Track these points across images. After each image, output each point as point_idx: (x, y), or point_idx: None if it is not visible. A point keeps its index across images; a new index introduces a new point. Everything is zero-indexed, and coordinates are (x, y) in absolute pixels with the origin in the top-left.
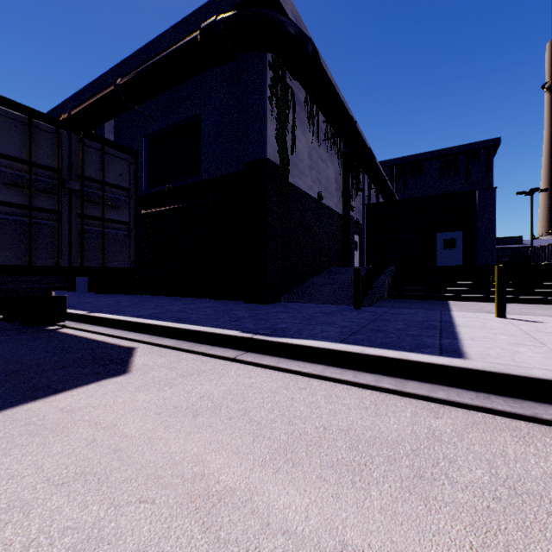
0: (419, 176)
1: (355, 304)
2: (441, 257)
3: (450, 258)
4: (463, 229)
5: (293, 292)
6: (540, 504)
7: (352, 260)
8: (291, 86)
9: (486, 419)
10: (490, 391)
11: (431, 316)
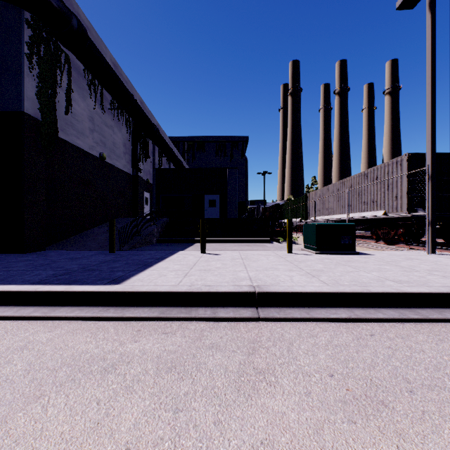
0: (203, 152)
1: (110, 249)
2: (207, 212)
3: (213, 213)
4: (220, 194)
5: (67, 241)
6: (35, 375)
7: (141, 212)
8: (65, 51)
9: (90, 325)
10: (117, 304)
11: (159, 255)
